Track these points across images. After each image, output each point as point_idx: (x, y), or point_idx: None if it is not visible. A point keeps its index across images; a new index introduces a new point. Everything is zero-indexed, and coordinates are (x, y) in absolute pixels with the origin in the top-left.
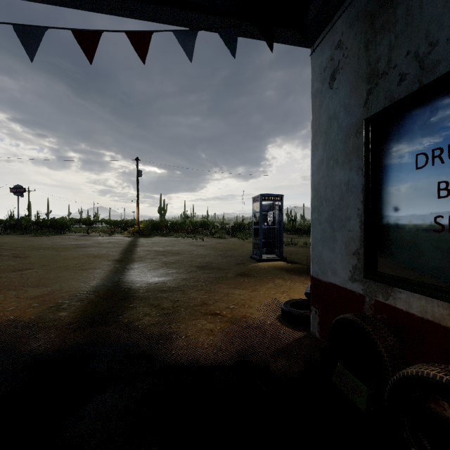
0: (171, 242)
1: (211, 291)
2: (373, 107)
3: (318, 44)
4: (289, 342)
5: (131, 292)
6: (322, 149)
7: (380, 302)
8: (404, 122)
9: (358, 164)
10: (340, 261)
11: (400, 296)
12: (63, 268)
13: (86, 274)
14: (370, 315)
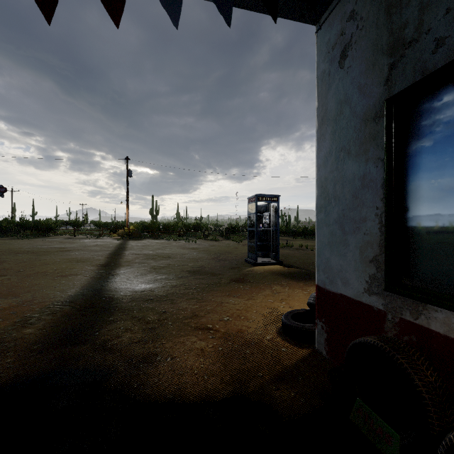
0: (162, 245)
1: (203, 300)
2: (398, 84)
3: (325, 19)
4: (292, 362)
5: (112, 303)
6: (330, 139)
7: (407, 321)
8: (440, 99)
9: (377, 154)
10: (353, 270)
11: (436, 315)
12: (40, 275)
13: (65, 281)
14: (394, 336)
